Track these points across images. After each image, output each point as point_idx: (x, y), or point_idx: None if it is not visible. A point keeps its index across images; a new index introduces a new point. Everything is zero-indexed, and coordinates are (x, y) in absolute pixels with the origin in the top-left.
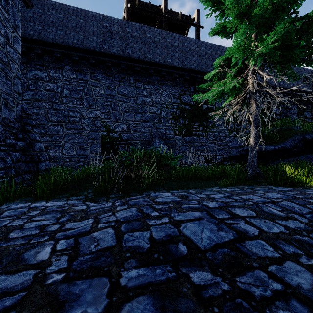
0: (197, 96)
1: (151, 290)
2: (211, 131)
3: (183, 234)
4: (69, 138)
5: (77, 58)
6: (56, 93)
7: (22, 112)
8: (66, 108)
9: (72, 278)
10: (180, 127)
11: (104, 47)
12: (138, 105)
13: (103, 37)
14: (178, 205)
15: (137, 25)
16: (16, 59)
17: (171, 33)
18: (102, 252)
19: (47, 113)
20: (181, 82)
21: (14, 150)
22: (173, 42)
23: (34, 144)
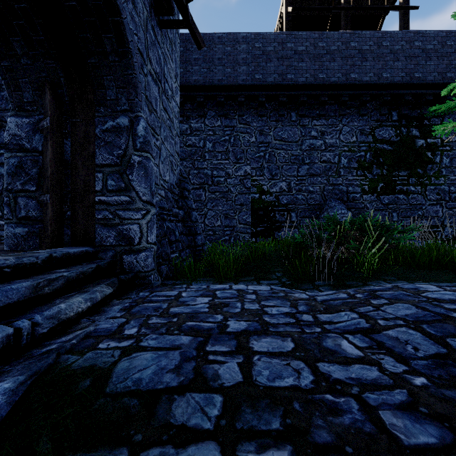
0: (443, 127)
1: None
2: (433, 184)
3: None
4: (213, 204)
5: (223, 100)
6: (198, 148)
7: (180, 175)
8: (209, 166)
9: (446, 385)
10: (373, 181)
11: (257, 77)
12: (303, 152)
13: (255, 64)
14: None
15: (302, 34)
16: (176, 114)
17: (358, 31)
18: (438, 359)
19: (188, 174)
20: (375, 108)
21: (177, 220)
22: (362, 46)
23: (191, 213)
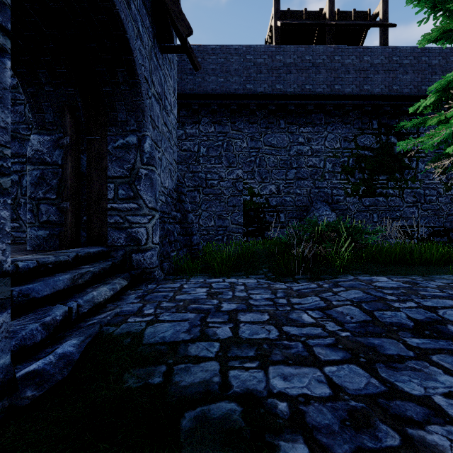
0: (405, 143)
1: (448, 352)
2: (410, 188)
3: (447, 318)
4: (207, 205)
5: (216, 108)
6: (193, 153)
7: (177, 180)
8: (203, 170)
9: (360, 336)
10: (355, 185)
11: (248, 87)
12: (291, 157)
13: (247, 75)
14: (414, 291)
15: (290, 47)
16: (174, 125)
17: (342, 46)
18: (364, 323)
19: (184, 177)
20: (357, 117)
21: (175, 222)
22: (345, 60)
23: (187, 215)
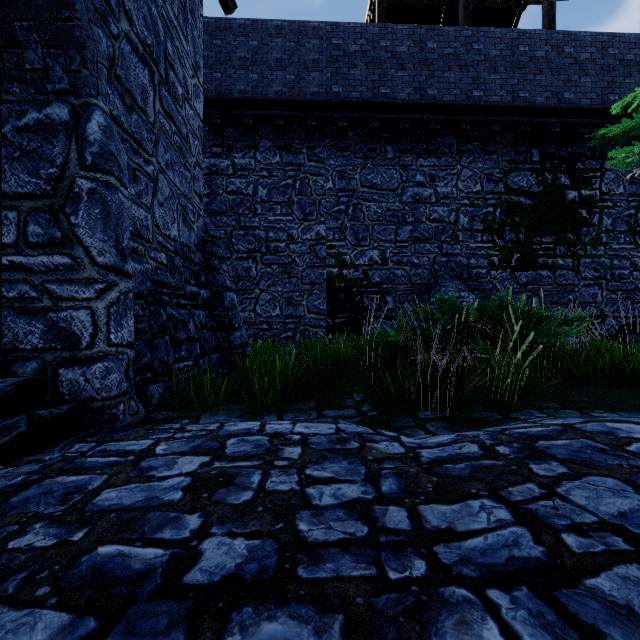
0: (624, 152)
1: None
2: (589, 256)
3: None
4: (268, 282)
5: (283, 123)
6: (245, 197)
7: (205, 232)
8: (262, 225)
9: None
10: (505, 250)
11: (334, 90)
12: (405, 206)
13: (333, 70)
14: None
15: (403, 28)
16: (196, 130)
17: (485, 28)
18: None
19: (230, 237)
20: (508, 143)
21: (196, 306)
22: (490, 50)
23: (223, 294)
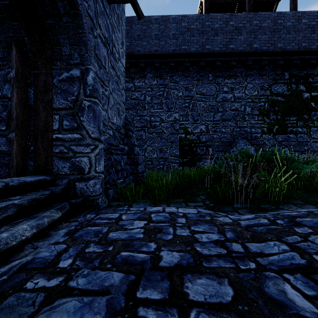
0: None
1: None
2: (316, 126)
3: None
4: (151, 141)
5: (158, 65)
6: (140, 101)
7: (125, 119)
8: (148, 114)
9: None
10: (270, 124)
11: (183, 48)
12: (218, 103)
13: (182, 38)
14: None
15: (217, 15)
16: (122, 73)
17: (259, 12)
18: None
19: (133, 120)
20: (271, 70)
21: (123, 154)
22: (262, 23)
23: (134, 148)
